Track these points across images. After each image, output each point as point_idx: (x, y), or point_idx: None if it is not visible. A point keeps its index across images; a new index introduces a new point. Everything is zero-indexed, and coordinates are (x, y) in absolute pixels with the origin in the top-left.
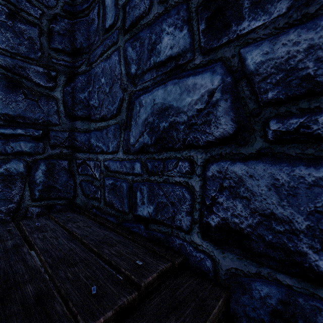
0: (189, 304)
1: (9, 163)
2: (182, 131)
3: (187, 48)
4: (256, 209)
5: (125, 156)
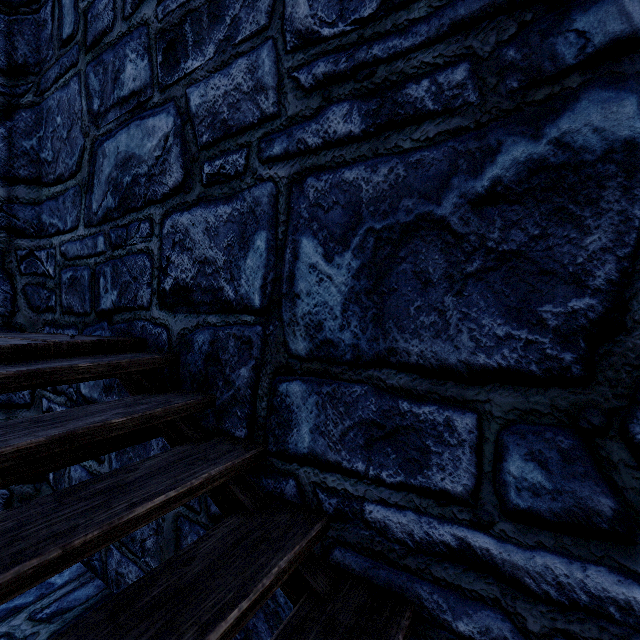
0: (118, 357)
1: None
2: (144, 185)
3: (148, 83)
4: (197, 257)
5: (87, 231)
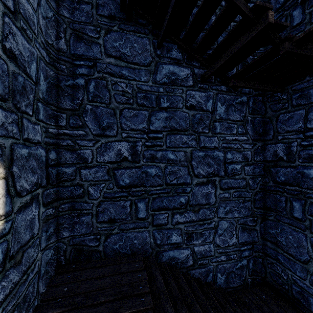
0: None
1: (242, 261)
2: None
3: None
4: None
5: (311, 287)
